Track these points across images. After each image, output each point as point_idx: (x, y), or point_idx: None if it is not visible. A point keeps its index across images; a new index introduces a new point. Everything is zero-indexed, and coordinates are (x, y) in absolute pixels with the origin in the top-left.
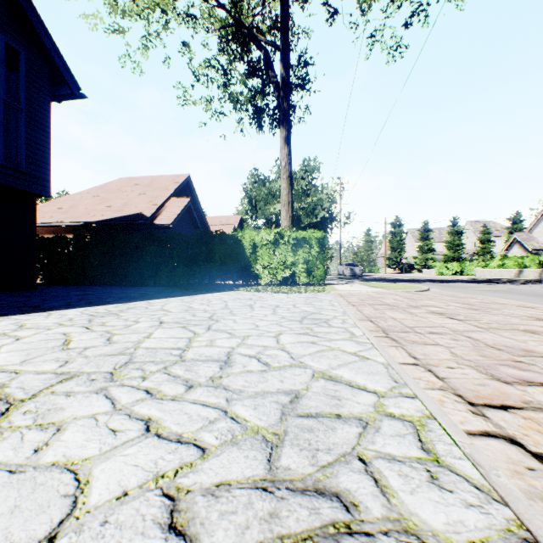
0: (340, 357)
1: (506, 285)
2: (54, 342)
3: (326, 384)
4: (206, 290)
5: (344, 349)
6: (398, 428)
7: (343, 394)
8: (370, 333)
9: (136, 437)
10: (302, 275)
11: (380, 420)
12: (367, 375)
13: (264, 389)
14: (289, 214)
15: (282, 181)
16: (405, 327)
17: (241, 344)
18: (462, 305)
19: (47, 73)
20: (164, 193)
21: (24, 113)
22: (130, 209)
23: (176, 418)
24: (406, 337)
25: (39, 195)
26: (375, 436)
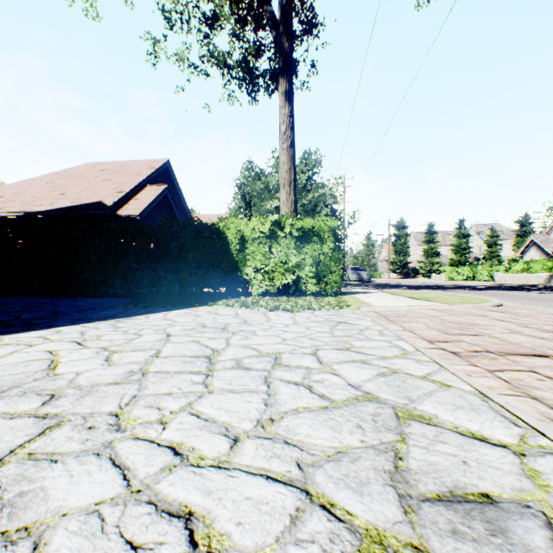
0: None
1: None
2: None
3: None
4: (163, 305)
5: None
6: None
7: None
8: None
9: None
10: (310, 281)
11: None
12: None
13: None
14: (291, 197)
15: (282, 152)
16: None
17: None
18: None
19: None
20: (134, 178)
21: None
22: (88, 196)
23: None
24: None
25: None
26: None
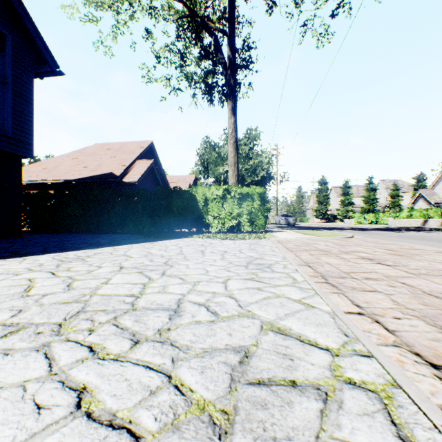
0: (286, 305)
1: (416, 232)
2: (17, 288)
3: (275, 339)
4: (165, 237)
5: (289, 296)
6: (363, 403)
7: (294, 351)
8: (311, 279)
9: (61, 418)
10: (246, 224)
11: (340, 390)
12: (316, 327)
13: (212, 344)
14: (235, 173)
15: (229, 145)
16: (342, 272)
17: (191, 290)
18: (387, 251)
19: (31, 53)
20: (131, 156)
21: (10, 86)
22: (103, 169)
23: (114, 387)
24: (345, 283)
25: (23, 157)
26: (339, 416)
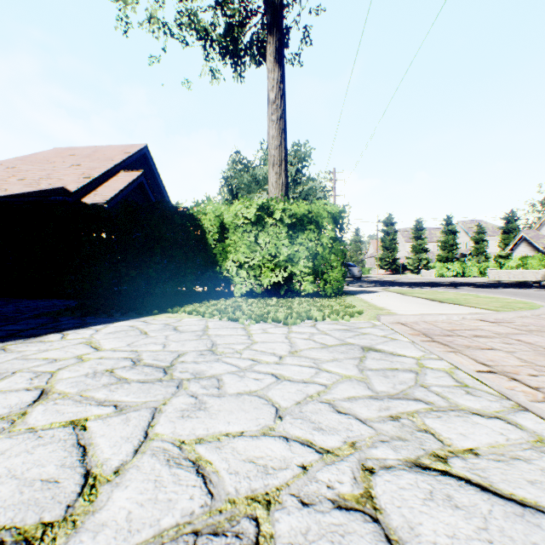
0: None
1: None
2: None
3: None
4: (108, 313)
5: None
6: None
7: None
8: None
9: None
10: (306, 278)
11: None
12: None
13: None
14: (282, 179)
15: (271, 124)
16: None
17: None
18: None
19: None
20: (105, 163)
21: None
22: (49, 182)
23: None
24: None
25: None
26: None
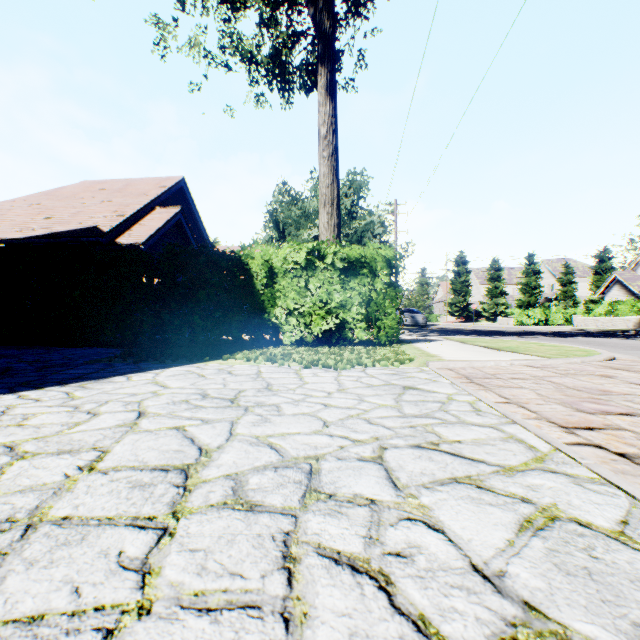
0: None
1: None
2: None
3: None
4: (160, 359)
5: None
6: None
7: None
8: None
9: None
10: (358, 326)
11: None
12: None
13: None
14: (334, 219)
15: (322, 161)
16: None
17: None
18: None
19: None
20: (139, 199)
21: None
22: (80, 221)
23: None
24: None
25: None
26: None
